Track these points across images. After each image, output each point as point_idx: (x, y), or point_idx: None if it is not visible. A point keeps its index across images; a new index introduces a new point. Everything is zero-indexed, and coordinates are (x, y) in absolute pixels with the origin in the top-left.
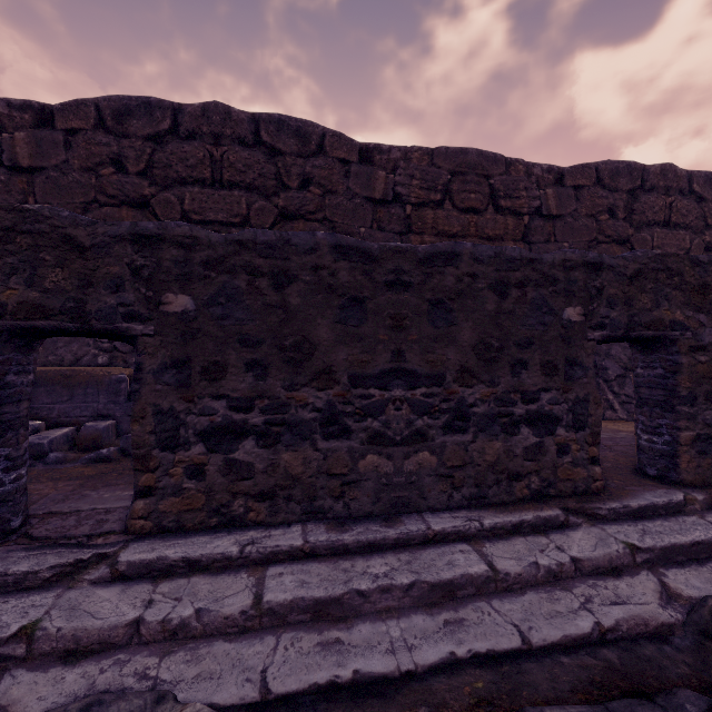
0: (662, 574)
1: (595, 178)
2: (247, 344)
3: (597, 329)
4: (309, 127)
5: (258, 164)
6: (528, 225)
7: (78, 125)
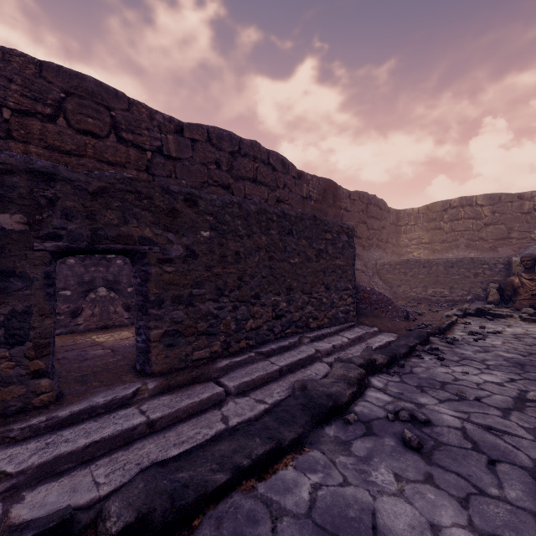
0: (19, 500)
1: (207, 137)
2: None
3: (50, 240)
4: None
5: None
6: (151, 160)
7: None
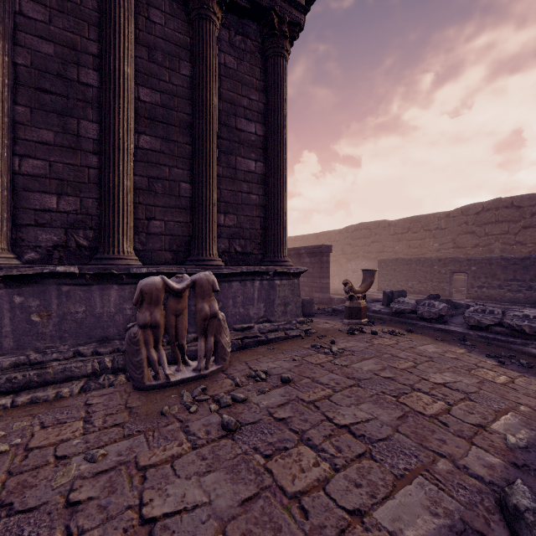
0: None
1: None
2: (484, 274)
3: None
4: (534, 195)
5: (512, 213)
6: None
7: (455, 215)
